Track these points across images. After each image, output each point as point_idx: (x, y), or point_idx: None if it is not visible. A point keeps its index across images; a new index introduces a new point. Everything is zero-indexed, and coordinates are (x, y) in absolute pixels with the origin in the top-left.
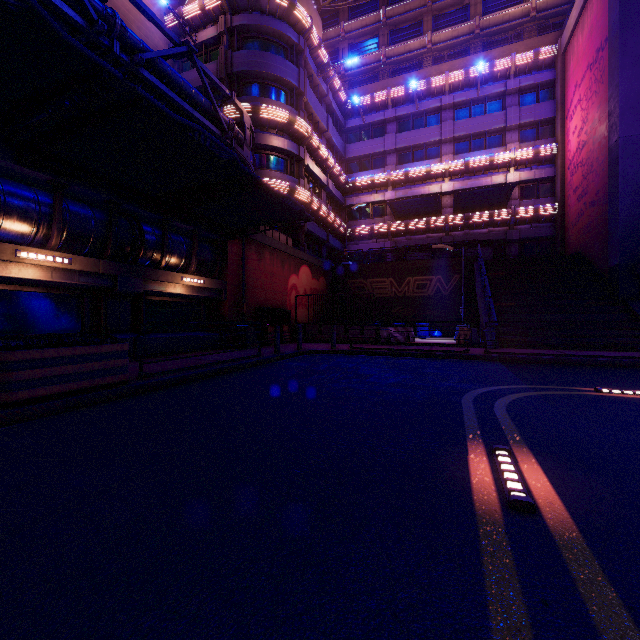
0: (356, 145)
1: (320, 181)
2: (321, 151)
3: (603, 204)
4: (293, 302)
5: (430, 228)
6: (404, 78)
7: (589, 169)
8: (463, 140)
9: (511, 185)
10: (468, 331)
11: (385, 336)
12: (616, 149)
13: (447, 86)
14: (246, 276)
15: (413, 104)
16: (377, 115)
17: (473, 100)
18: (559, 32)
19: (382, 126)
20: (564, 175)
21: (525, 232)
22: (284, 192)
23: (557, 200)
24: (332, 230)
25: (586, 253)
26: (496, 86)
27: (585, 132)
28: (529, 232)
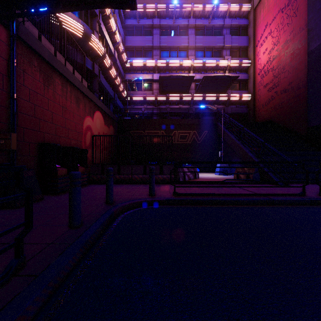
0: (132, 38)
1: (109, 49)
2: (111, 21)
3: (297, 90)
4: (88, 143)
5: (182, 101)
6: (164, 2)
7: (281, 71)
8: (200, 49)
9: (236, 76)
10: (250, 169)
11: (182, 175)
12: (318, 51)
13: (192, 12)
14: (21, 97)
15: (171, 19)
16: (147, 20)
17: (206, 26)
18: (248, 0)
19: (150, 30)
20: (255, 78)
21: (234, 109)
22: (78, 34)
23: (250, 92)
24: (117, 93)
25: (277, 121)
26: (219, 20)
27: (276, 50)
28: (236, 109)
